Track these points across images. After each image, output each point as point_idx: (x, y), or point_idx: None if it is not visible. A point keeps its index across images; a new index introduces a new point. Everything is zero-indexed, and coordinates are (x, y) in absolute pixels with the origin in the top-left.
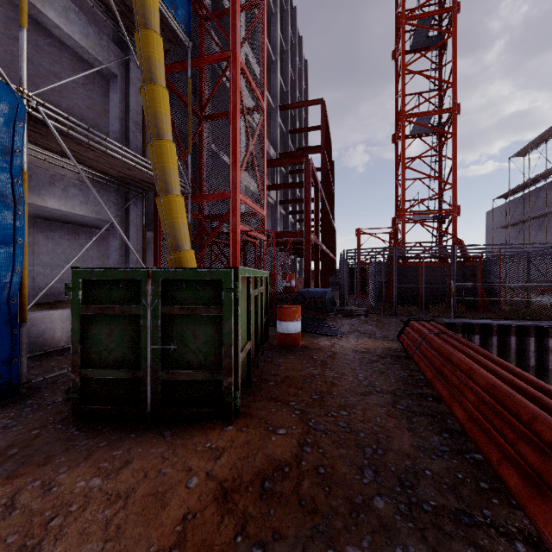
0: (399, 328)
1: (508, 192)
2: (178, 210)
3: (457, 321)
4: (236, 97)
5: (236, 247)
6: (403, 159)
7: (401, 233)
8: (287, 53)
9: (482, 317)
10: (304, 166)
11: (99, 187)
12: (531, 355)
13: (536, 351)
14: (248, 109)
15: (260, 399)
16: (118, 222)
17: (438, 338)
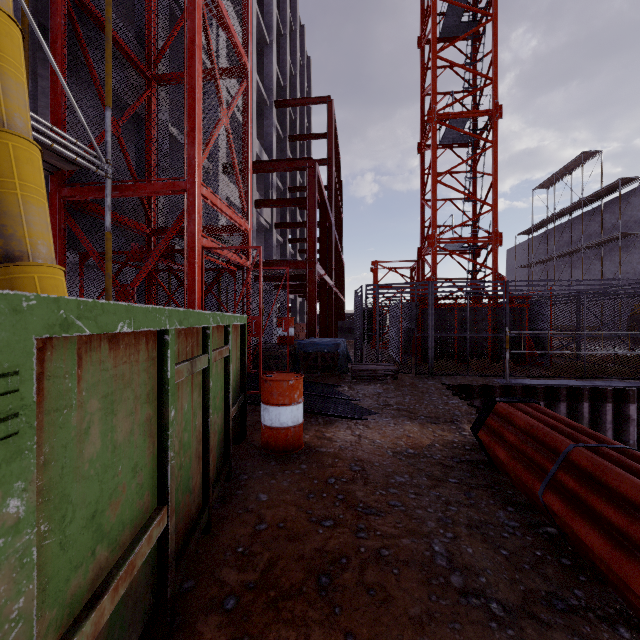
0: (445, 397)
1: (531, 228)
2: (14, 167)
3: (514, 382)
4: (195, 22)
5: (195, 275)
6: (433, 170)
7: (431, 266)
8: (285, 39)
9: (541, 376)
10: (308, 173)
11: None
12: (608, 427)
13: (613, 421)
14: (224, 69)
15: None
16: None
17: (619, 469)
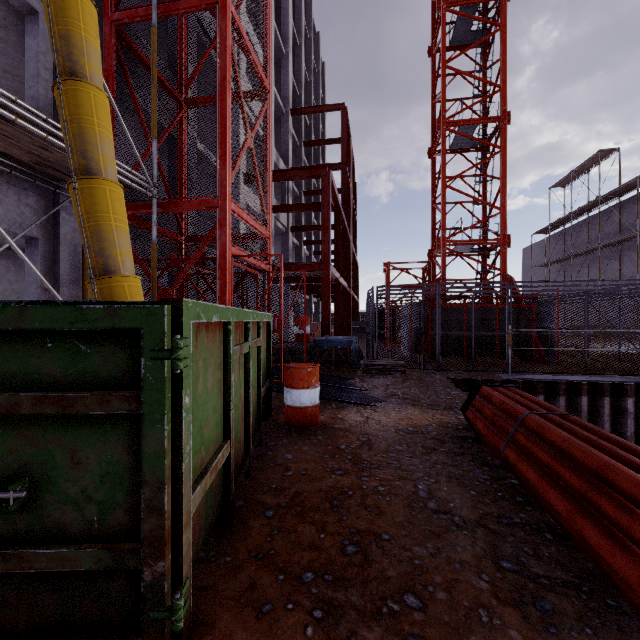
0: (449, 389)
1: (548, 227)
2: (110, 205)
3: (516, 377)
4: (226, 62)
5: (226, 279)
6: (443, 176)
7: (441, 267)
8: (301, 48)
9: (544, 372)
10: (322, 181)
11: (1, 179)
12: (606, 420)
13: (611, 414)
14: (247, 92)
15: (245, 564)
16: (39, 237)
17: (553, 425)
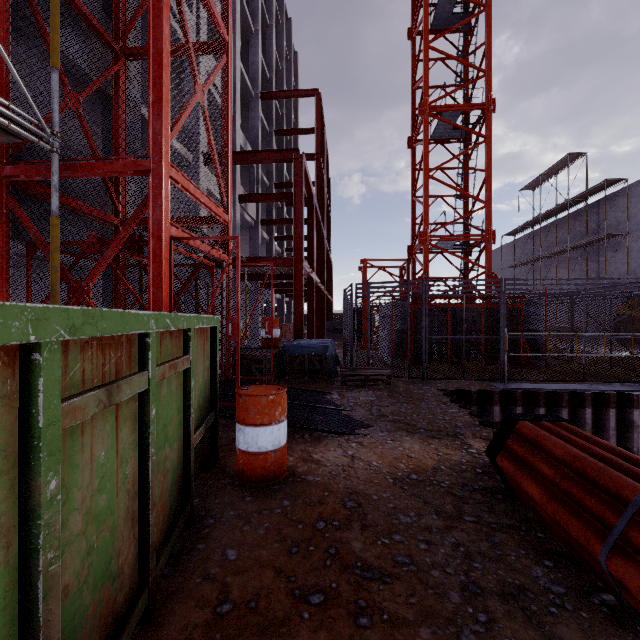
0: (444, 405)
1: (517, 229)
2: None
3: (513, 387)
4: None
5: (162, 268)
6: (425, 165)
7: (423, 264)
8: (272, 30)
9: (540, 380)
10: (294, 165)
11: None
12: (612, 434)
13: (617, 427)
14: (201, 43)
15: None
16: None
17: None
